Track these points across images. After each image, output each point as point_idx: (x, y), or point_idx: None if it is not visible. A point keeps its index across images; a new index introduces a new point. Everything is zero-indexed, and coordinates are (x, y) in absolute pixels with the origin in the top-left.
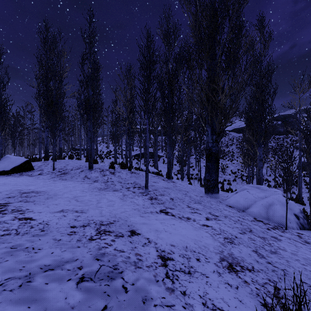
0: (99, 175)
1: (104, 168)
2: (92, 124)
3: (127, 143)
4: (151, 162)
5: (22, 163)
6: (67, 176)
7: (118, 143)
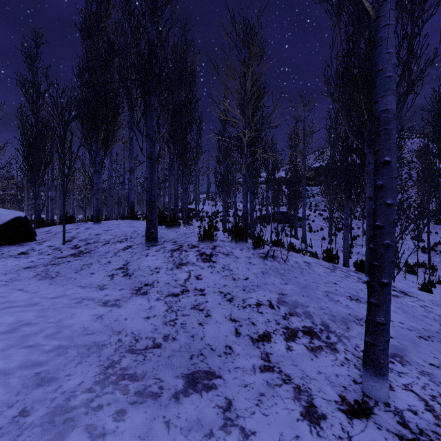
0: (164, 262)
1: (187, 240)
2: (157, 122)
3: (247, 186)
4: (287, 229)
5: (2, 224)
6: (73, 262)
7: (228, 193)
